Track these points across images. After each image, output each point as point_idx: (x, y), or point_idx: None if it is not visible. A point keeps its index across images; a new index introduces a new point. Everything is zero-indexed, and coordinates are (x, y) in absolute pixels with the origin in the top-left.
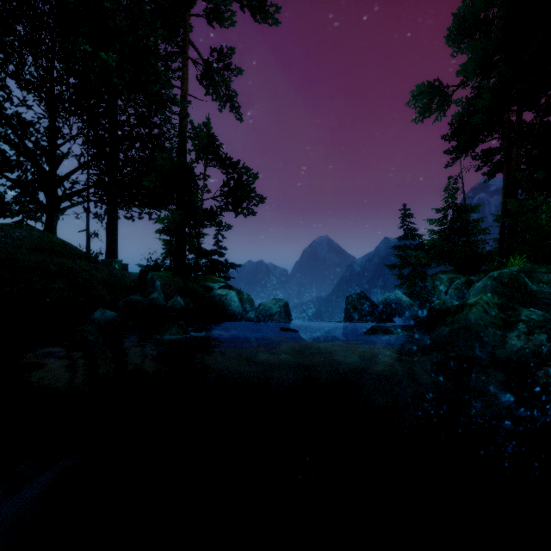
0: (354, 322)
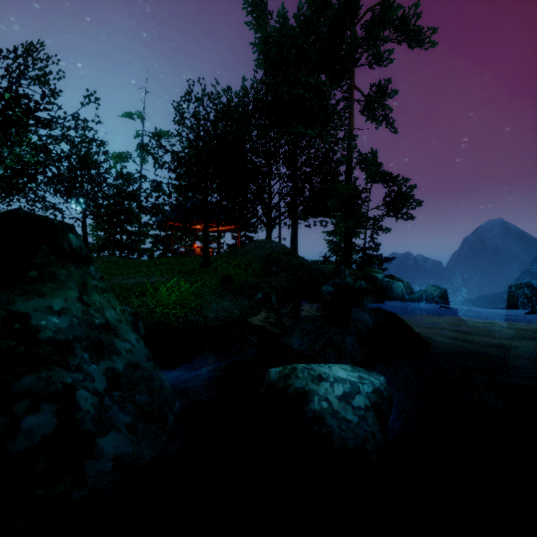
0: (517, 309)
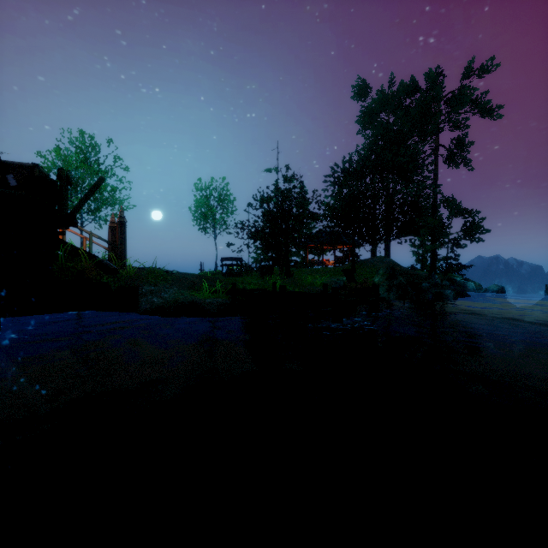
0: None
